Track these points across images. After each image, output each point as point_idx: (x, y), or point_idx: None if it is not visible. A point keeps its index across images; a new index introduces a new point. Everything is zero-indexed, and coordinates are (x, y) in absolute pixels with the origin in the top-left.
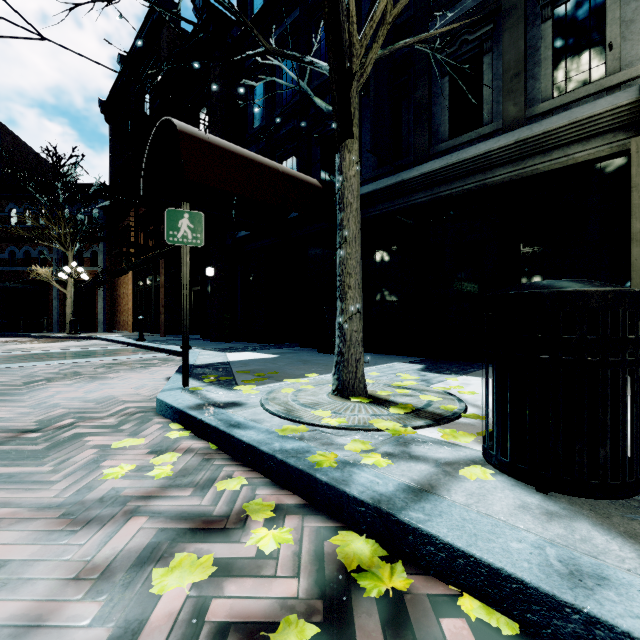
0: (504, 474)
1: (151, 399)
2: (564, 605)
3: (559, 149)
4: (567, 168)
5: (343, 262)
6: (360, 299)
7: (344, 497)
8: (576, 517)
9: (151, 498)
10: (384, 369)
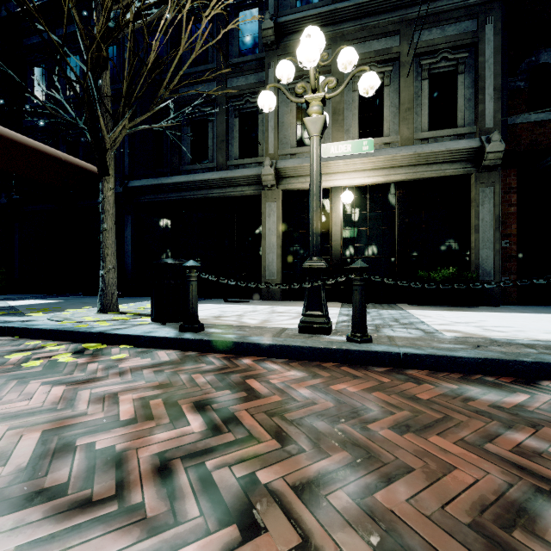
0: (156, 324)
1: None
2: (141, 336)
3: (240, 187)
4: (244, 197)
5: (104, 241)
6: (115, 261)
7: (89, 334)
8: (166, 327)
9: None
10: (143, 303)
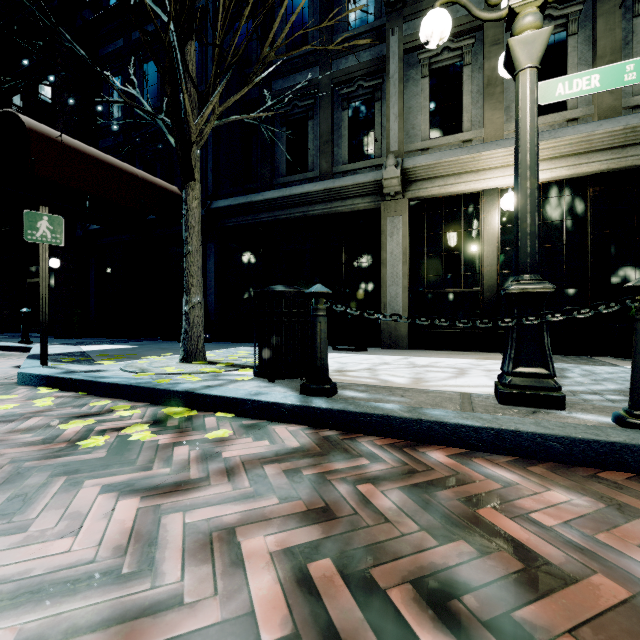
0: (261, 380)
1: (6, 378)
2: (247, 400)
3: (350, 199)
4: (355, 212)
5: (188, 267)
6: (201, 294)
7: (172, 393)
8: (277, 386)
9: (42, 412)
10: (231, 350)
